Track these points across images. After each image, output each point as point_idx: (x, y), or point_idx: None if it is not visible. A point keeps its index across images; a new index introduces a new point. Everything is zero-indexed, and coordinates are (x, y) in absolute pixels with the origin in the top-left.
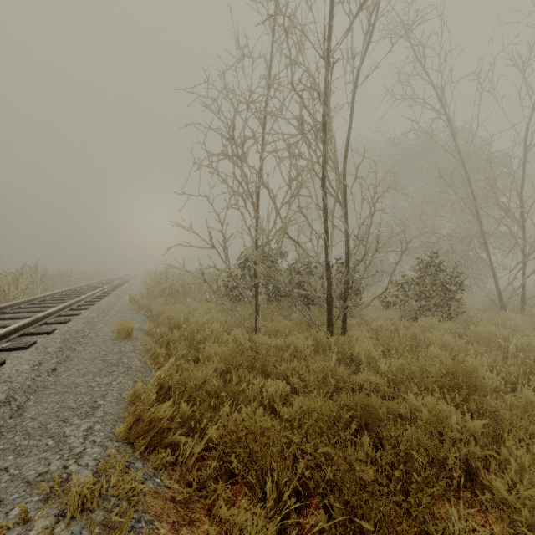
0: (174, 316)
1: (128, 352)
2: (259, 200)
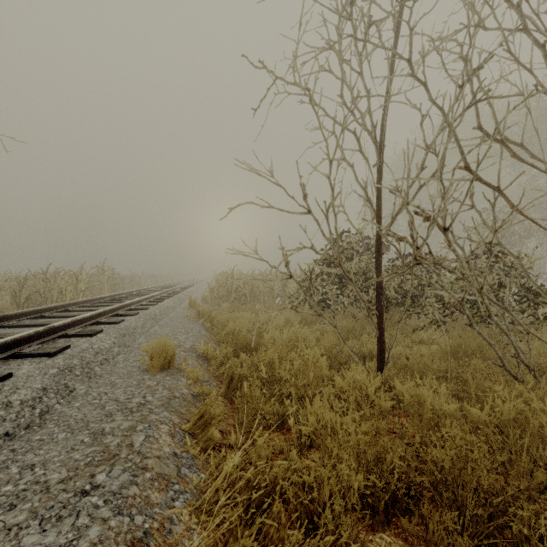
0: (240, 330)
1: (154, 407)
2: (382, 135)
